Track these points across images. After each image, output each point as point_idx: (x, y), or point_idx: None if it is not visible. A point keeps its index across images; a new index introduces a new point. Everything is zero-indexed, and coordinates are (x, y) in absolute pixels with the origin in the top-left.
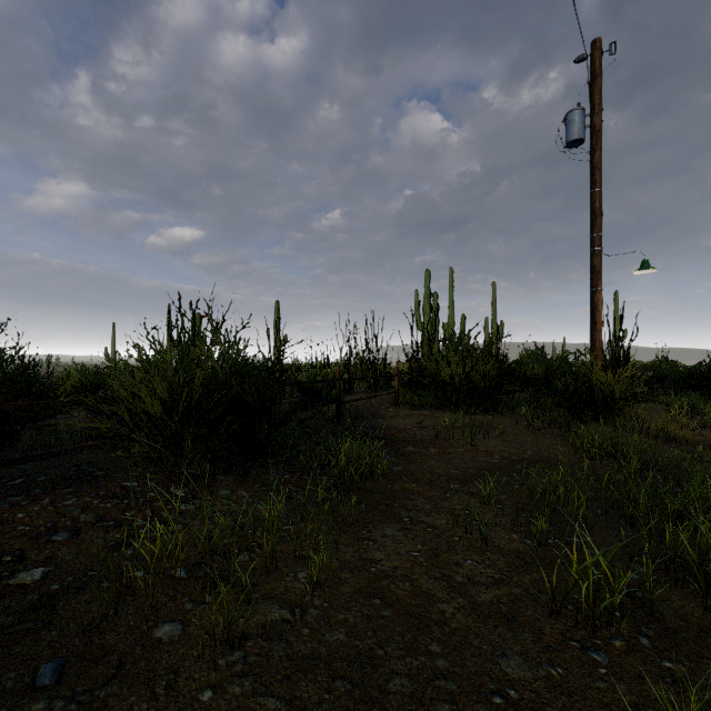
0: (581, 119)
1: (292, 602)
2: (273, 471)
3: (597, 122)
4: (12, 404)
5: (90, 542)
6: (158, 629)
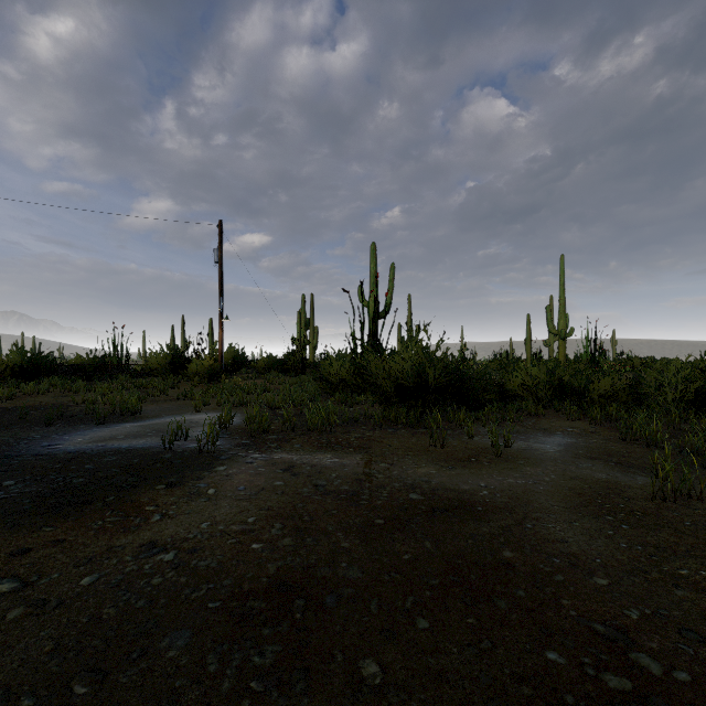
0: (216, 253)
1: None
2: None
3: (219, 256)
4: None
5: None
6: None
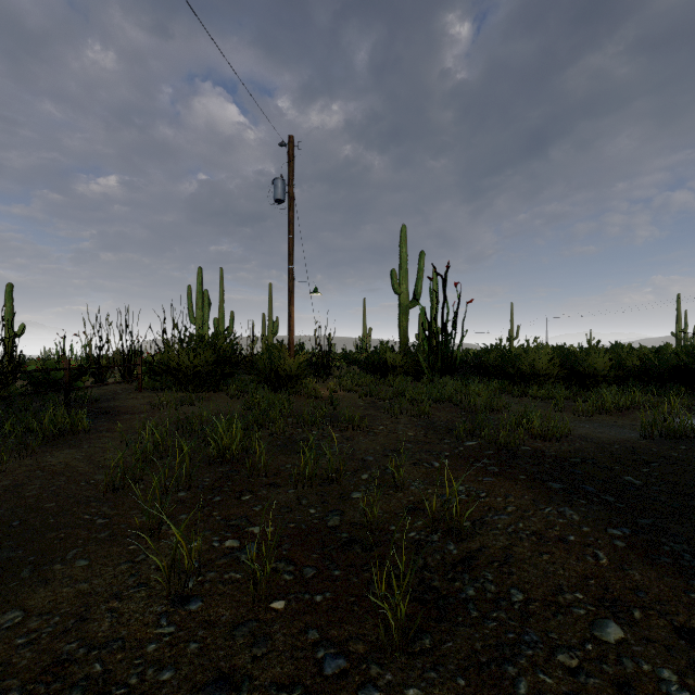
0: (282, 186)
1: None
2: None
3: (291, 191)
4: None
5: None
6: None
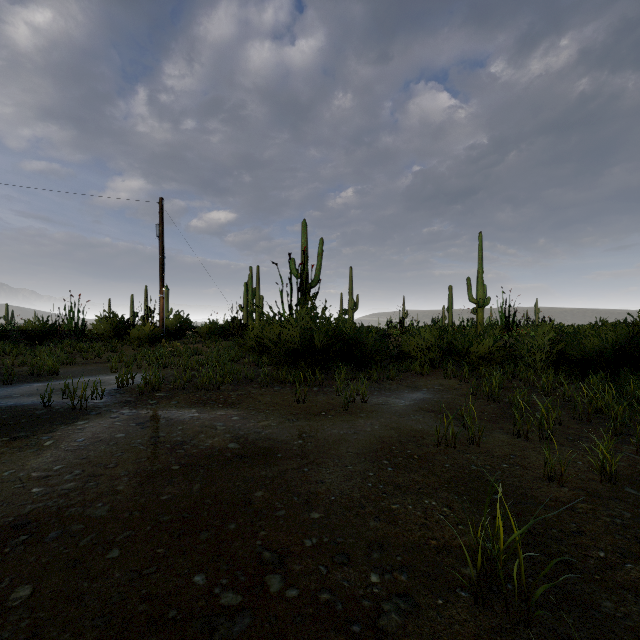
0: (158, 228)
1: None
2: None
3: (160, 230)
4: None
5: None
6: None
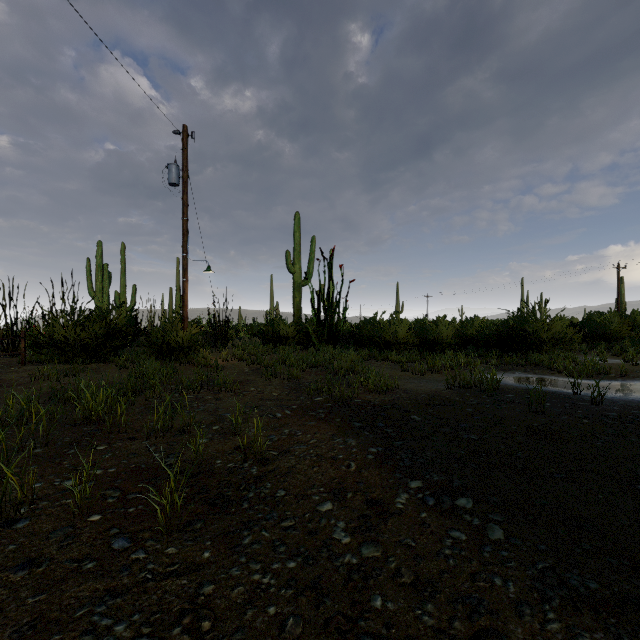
0: (176, 171)
1: None
2: None
3: (185, 177)
4: None
5: None
6: None
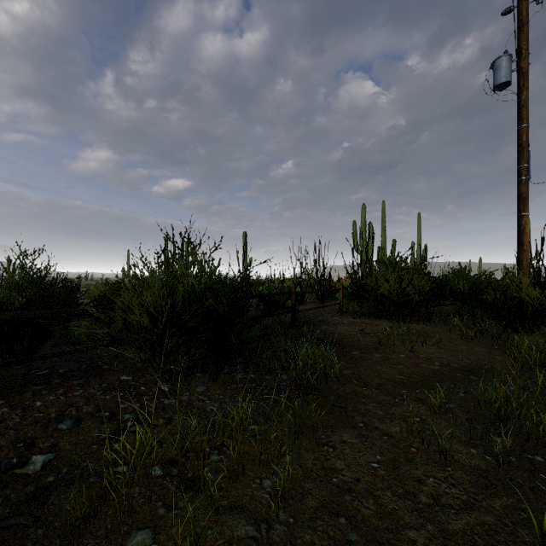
0: (508, 64)
1: (258, 515)
2: (241, 370)
3: (524, 65)
4: (36, 312)
5: (88, 432)
6: (130, 537)
